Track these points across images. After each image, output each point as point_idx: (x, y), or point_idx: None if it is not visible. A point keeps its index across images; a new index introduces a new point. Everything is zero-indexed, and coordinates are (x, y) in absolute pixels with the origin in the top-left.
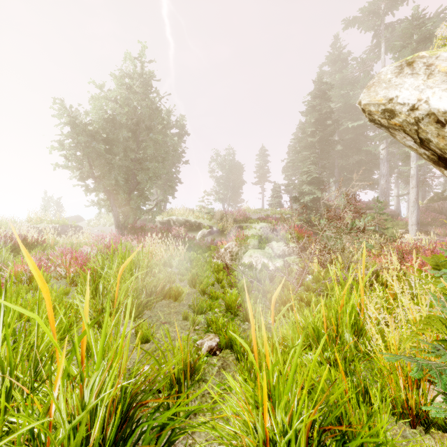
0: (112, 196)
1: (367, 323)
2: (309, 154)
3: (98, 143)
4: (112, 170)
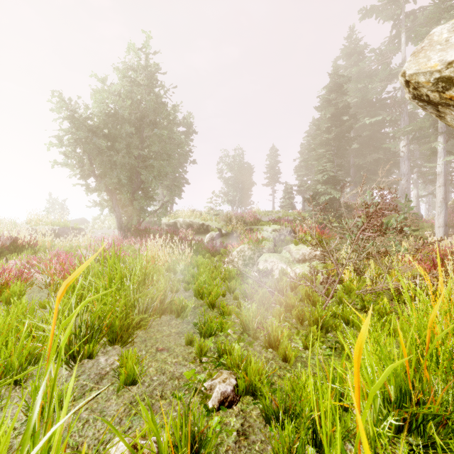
0: (115, 196)
1: (451, 359)
2: (324, 152)
3: (99, 139)
4: (114, 167)
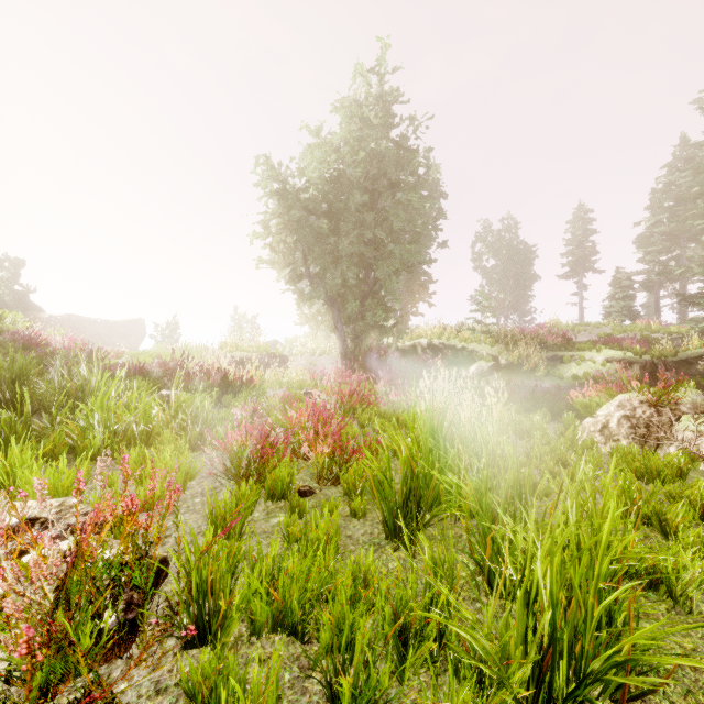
0: (337, 306)
1: None
2: None
3: (318, 219)
4: (337, 261)
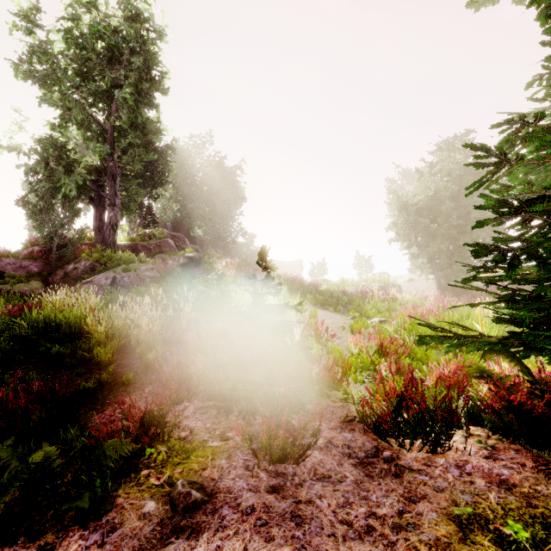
0: (434, 261)
1: None
2: None
3: (423, 218)
4: (435, 238)
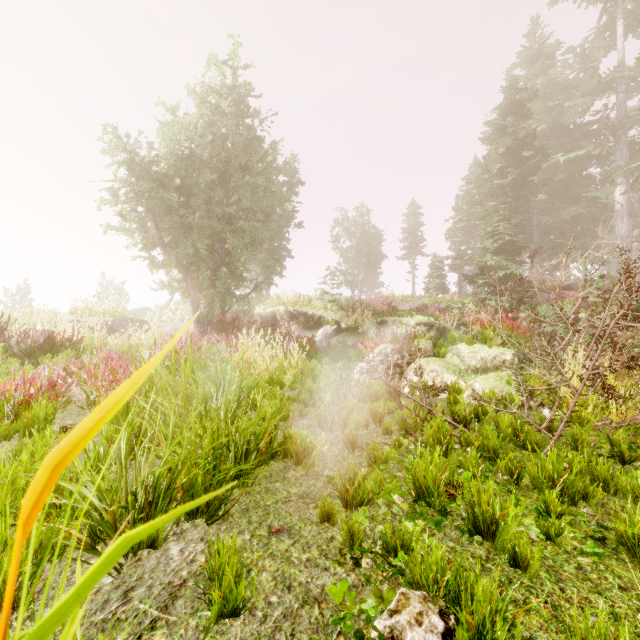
0: (190, 274)
1: None
2: (495, 205)
3: (169, 192)
4: (189, 233)
